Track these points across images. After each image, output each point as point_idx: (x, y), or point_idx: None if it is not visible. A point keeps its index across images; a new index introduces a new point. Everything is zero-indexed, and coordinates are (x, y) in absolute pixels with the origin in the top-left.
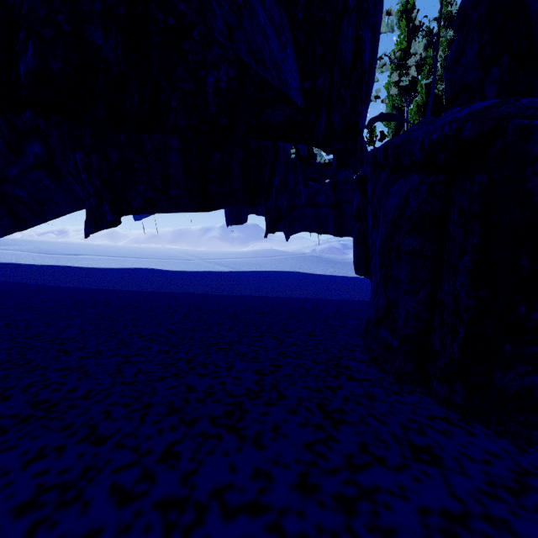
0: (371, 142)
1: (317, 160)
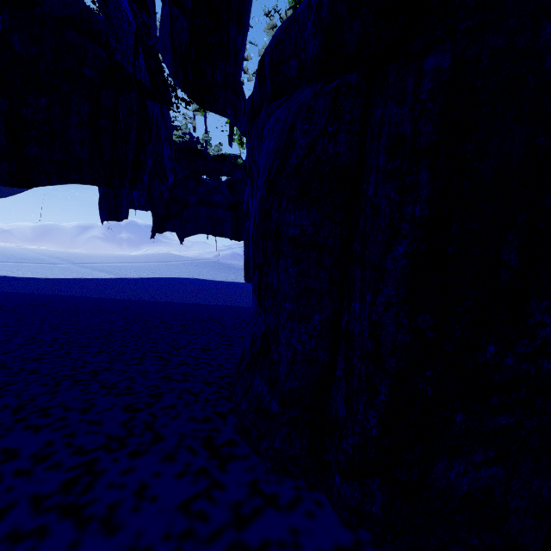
0: None
1: (209, 150)
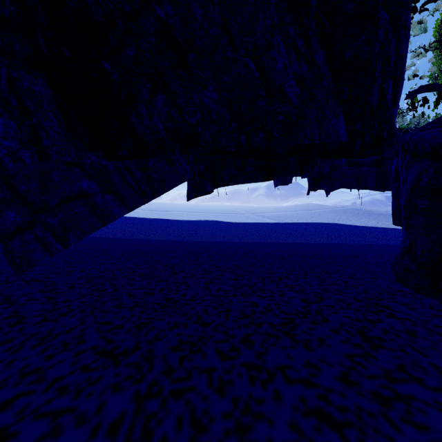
0: (412, 107)
1: None
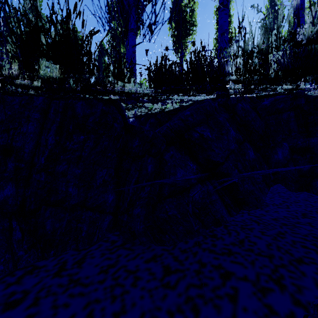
0: None
1: None
